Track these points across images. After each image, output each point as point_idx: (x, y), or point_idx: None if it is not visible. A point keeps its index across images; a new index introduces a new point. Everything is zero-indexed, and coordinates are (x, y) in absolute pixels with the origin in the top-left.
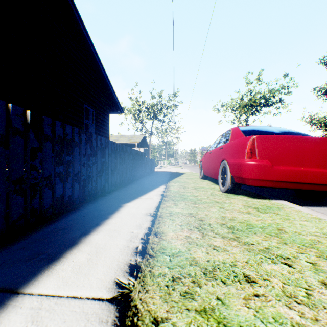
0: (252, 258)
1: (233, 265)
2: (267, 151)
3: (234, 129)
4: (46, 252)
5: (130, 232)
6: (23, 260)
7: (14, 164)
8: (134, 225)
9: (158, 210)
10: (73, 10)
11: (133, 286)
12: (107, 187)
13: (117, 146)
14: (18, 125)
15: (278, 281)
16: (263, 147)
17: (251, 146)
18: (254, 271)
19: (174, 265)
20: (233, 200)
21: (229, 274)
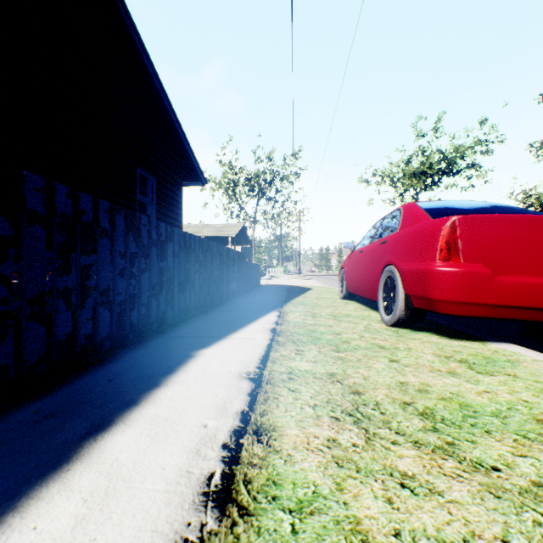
0: (513, 523)
1: None
2: (481, 246)
3: (409, 207)
4: None
5: (200, 426)
6: None
7: None
8: (211, 405)
9: (264, 365)
10: (116, 0)
11: None
12: (170, 314)
13: (190, 240)
14: None
15: None
16: (473, 239)
17: (449, 237)
18: None
19: None
20: (412, 342)
21: None
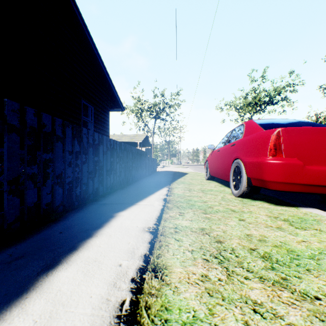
0: None
1: None
2: (296, 147)
3: (249, 123)
4: None
5: (117, 265)
6: None
7: None
8: (125, 250)
9: (159, 222)
10: None
11: None
12: (101, 189)
13: (114, 144)
14: None
15: None
16: (291, 142)
17: (275, 141)
18: None
19: None
20: (252, 207)
21: None
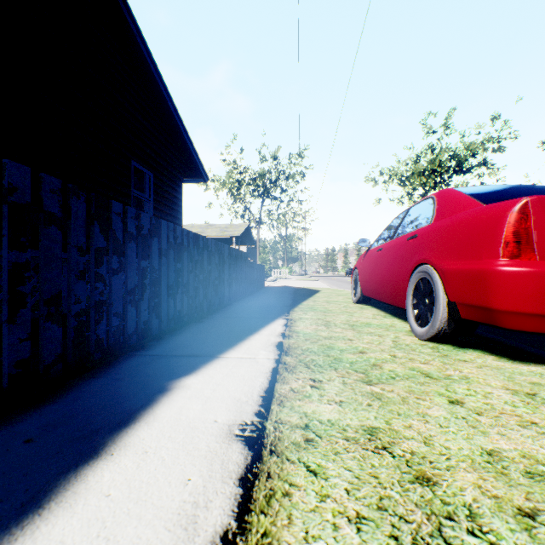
0: None
1: None
2: None
3: (445, 193)
4: None
5: None
6: None
7: None
8: (170, 514)
9: (267, 409)
10: None
11: None
12: (155, 324)
13: (183, 236)
14: None
15: None
16: None
17: (518, 226)
18: None
19: None
20: (465, 366)
21: None
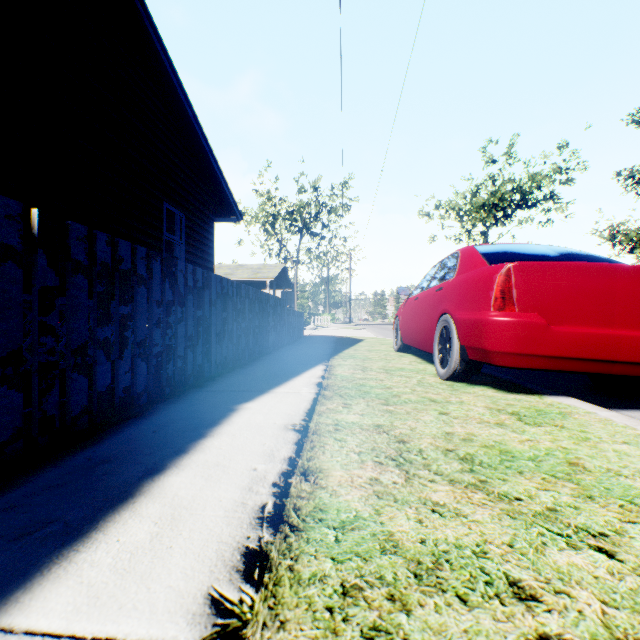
0: (521, 534)
1: (481, 554)
2: (537, 295)
3: (466, 250)
4: (62, 518)
5: (250, 469)
6: (6, 539)
7: (2, 322)
8: (259, 453)
9: (310, 418)
10: (142, 14)
11: (249, 609)
12: (206, 368)
13: (228, 286)
14: (10, 239)
15: (591, 596)
16: (528, 288)
17: (503, 285)
18: (530, 568)
19: (346, 552)
20: (466, 395)
21: (474, 576)
